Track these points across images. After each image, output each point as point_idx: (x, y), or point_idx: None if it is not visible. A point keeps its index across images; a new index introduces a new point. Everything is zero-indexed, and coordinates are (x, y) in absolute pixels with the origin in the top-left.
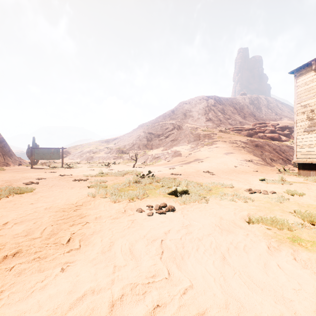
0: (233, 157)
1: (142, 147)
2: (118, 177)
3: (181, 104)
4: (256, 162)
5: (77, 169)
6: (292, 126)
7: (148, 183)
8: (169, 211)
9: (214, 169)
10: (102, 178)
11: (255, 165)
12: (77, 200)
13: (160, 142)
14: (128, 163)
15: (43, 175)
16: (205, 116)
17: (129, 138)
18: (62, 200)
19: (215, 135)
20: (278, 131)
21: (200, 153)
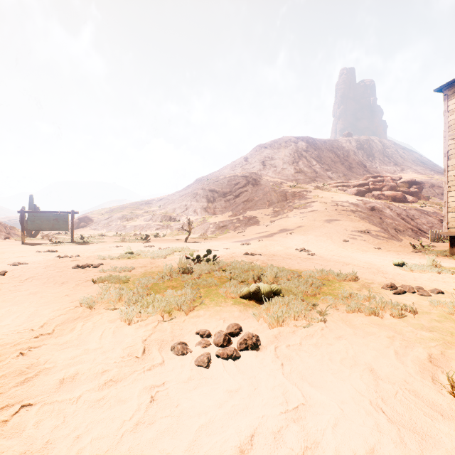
0: (339, 226)
1: (201, 212)
2: (157, 259)
3: (259, 148)
4: (375, 233)
5: (96, 245)
6: (420, 180)
7: (205, 272)
8: (247, 349)
9: (312, 245)
10: (129, 262)
11: (374, 239)
12: (50, 316)
13: (227, 204)
14: (178, 235)
15: (30, 256)
16: (294, 166)
17: (181, 199)
18: (19, 318)
19: (309, 193)
20: (402, 188)
21: (288, 221)
